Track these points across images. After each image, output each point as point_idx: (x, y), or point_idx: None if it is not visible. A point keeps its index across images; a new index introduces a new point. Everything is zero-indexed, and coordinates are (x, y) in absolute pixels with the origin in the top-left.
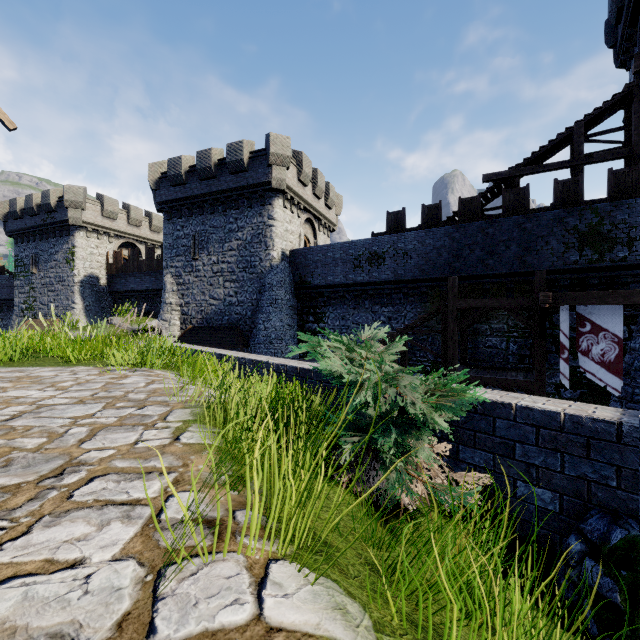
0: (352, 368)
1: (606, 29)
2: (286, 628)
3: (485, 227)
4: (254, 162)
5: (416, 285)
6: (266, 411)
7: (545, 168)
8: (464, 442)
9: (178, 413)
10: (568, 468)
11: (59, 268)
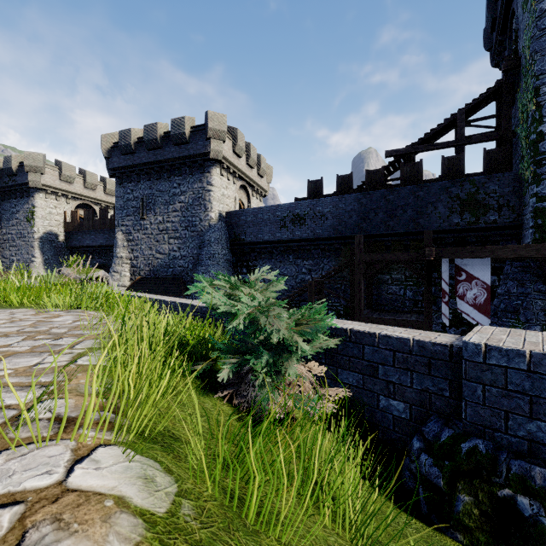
0: (227, 301)
1: (484, 35)
2: (82, 490)
3: (387, 194)
4: (195, 135)
5: (331, 242)
6: (142, 334)
7: (435, 147)
8: (342, 366)
9: (87, 343)
10: (416, 383)
11: (20, 226)
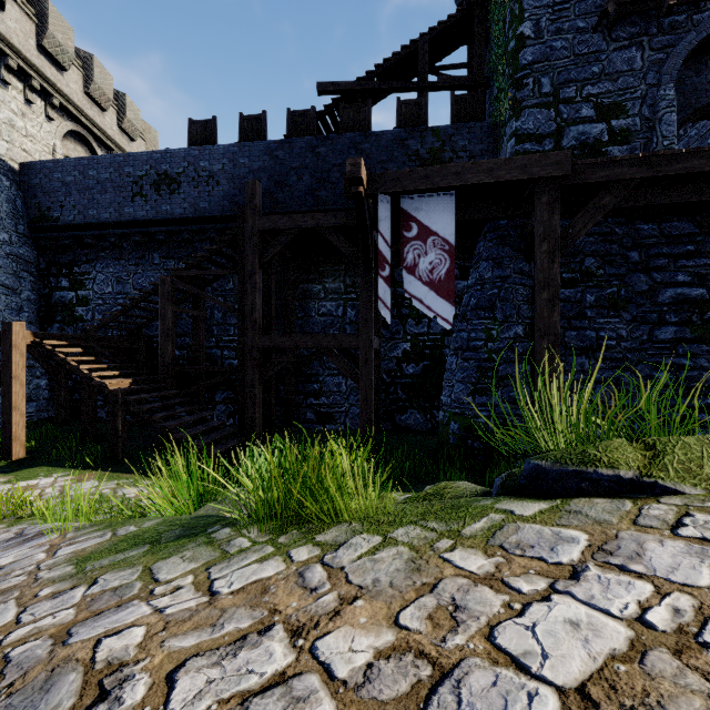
0: None
1: None
2: None
3: (316, 145)
4: None
5: (226, 225)
6: None
7: (389, 85)
8: None
9: None
10: None
11: None
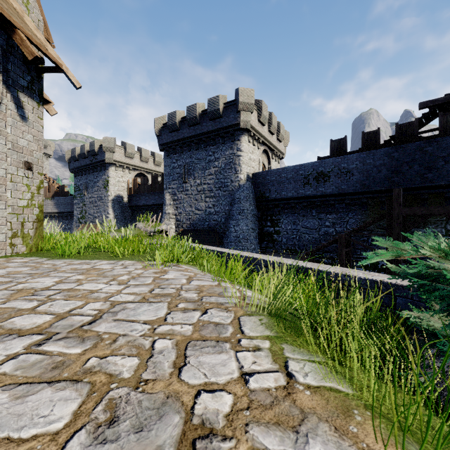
0: None
1: None
2: None
3: (423, 146)
4: (227, 110)
5: (357, 197)
6: None
7: None
8: None
9: (248, 323)
10: None
11: (99, 191)
